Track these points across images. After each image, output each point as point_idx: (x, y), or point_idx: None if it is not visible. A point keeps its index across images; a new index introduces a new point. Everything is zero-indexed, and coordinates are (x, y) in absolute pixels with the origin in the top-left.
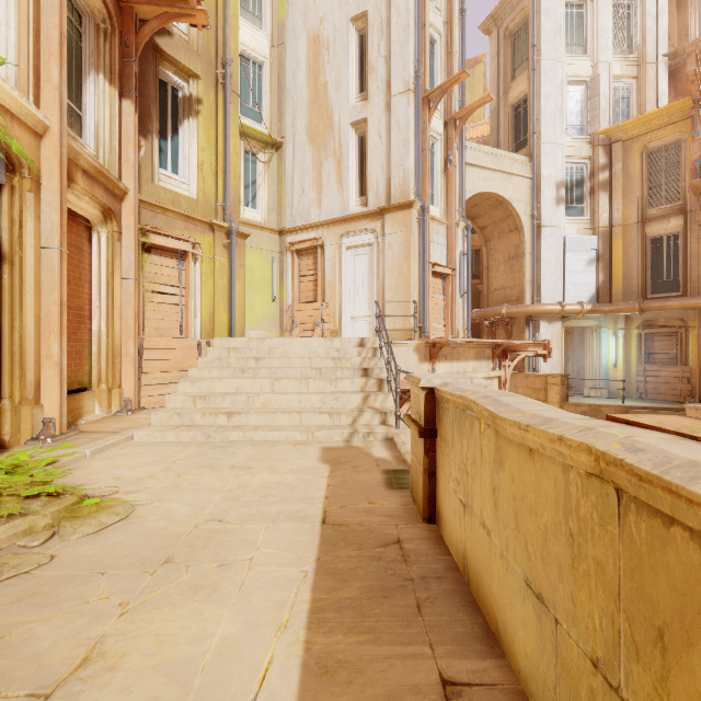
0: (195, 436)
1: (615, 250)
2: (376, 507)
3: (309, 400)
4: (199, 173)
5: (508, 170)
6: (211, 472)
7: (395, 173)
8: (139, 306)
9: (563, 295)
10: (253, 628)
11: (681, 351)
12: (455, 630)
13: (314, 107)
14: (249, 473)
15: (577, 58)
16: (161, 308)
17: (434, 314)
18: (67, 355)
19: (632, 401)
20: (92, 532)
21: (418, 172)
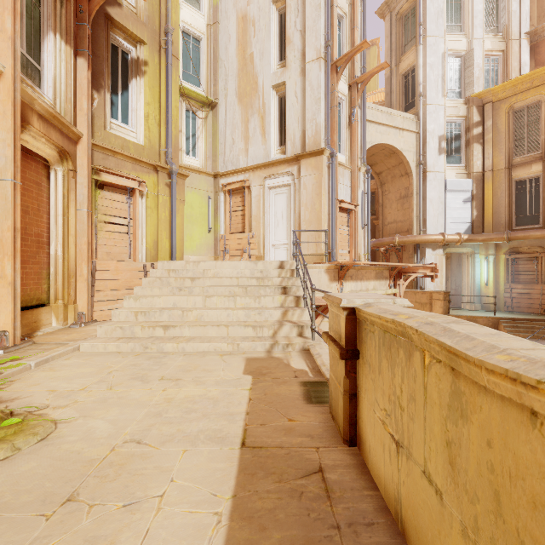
0: (134, 347)
1: (486, 190)
2: (295, 425)
3: (236, 314)
4: (145, 123)
5: (400, 126)
6: (142, 384)
7: (309, 126)
8: (92, 234)
9: (444, 227)
10: None
11: (541, 272)
12: None
13: (243, 74)
14: (176, 385)
15: (456, 35)
16: (112, 236)
17: (340, 242)
18: (26, 275)
19: (501, 313)
20: (4, 458)
21: (328, 125)
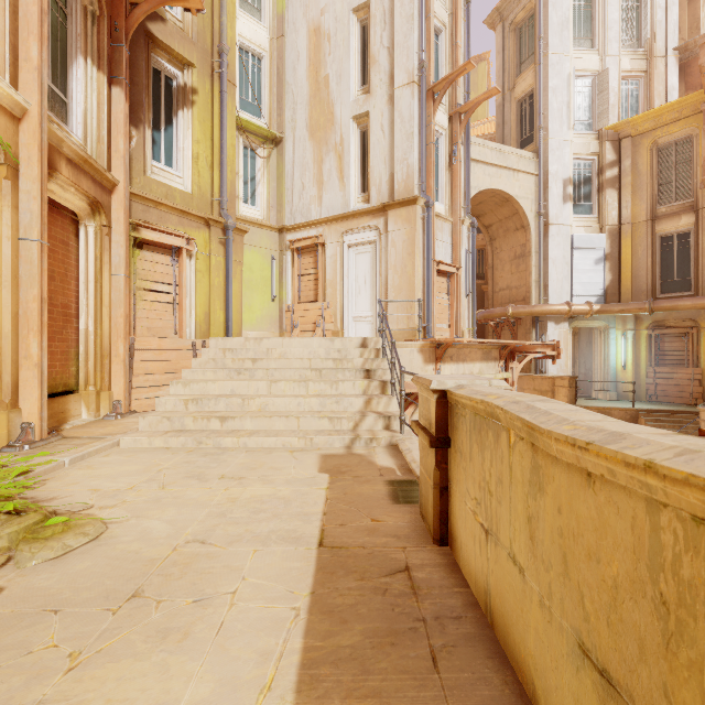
0: (185, 442)
1: (623, 248)
2: (380, 525)
3: (308, 403)
4: (194, 166)
5: (514, 166)
6: (199, 483)
7: (399, 168)
8: (130, 304)
9: (571, 295)
10: (229, 690)
11: (693, 352)
12: (480, 693)
13: (315, 101)
14: (240, 484)
15: (585, 52)
16: (154, 306)
17: (438, 314)
18: (51, 355)
19: (642, 404)
20: (54, 557)
21: (423, 167)
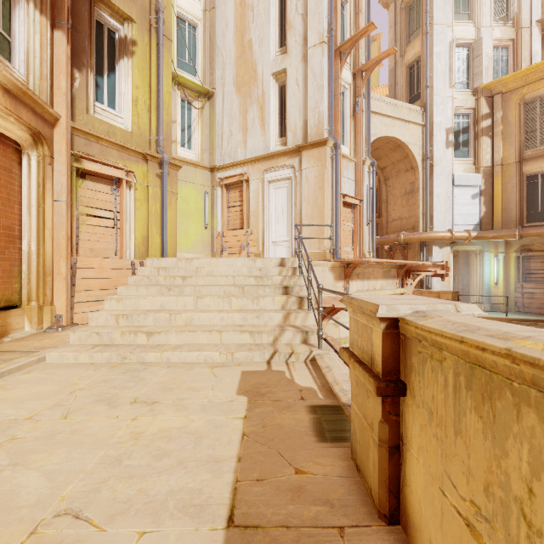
0: (110, 357)
1: (496, 186)
2: (306, 481)
3: (230, 318)
4: (134, 108)
5: (406, 118)
6: (107, 410)
7: (311, 115)
8: (72, 227)
9: (452, 224)
10: None
11: None
12: None
13: (241, 61)
14: (150, 412)
15: (464, 24)
16: (96, 230)
17: (344, 239)
18: None
19: (512, 314)
20: None
21: (331, 114)
